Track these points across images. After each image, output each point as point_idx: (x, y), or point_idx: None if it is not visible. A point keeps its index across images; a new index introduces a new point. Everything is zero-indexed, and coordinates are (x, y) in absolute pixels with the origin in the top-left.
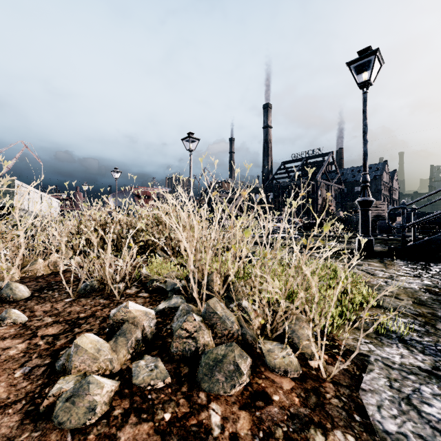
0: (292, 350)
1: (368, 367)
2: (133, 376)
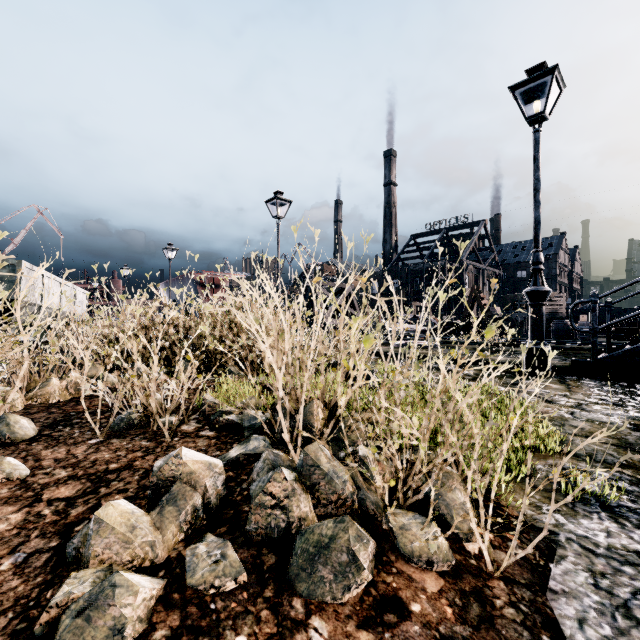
0: (437, 524)
1: (558, 552)
2: (186, 572)
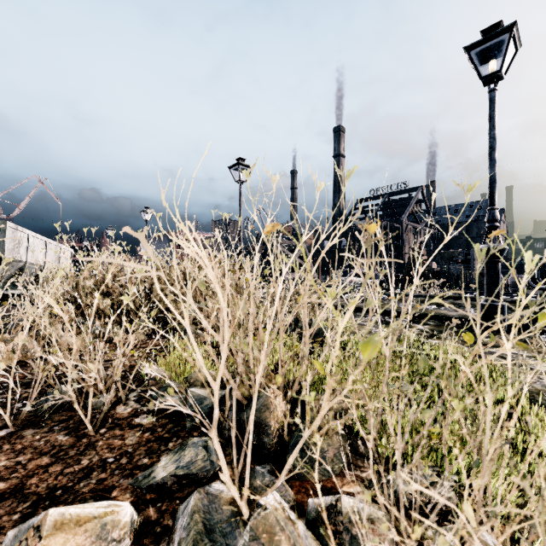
0: None
1: None
2: None
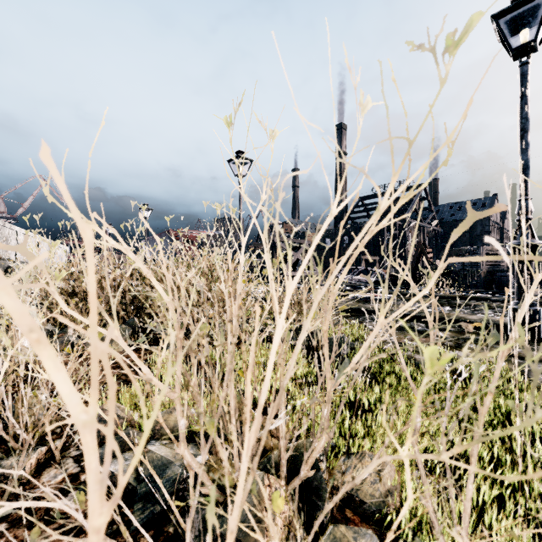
0: None
1: None
2: None
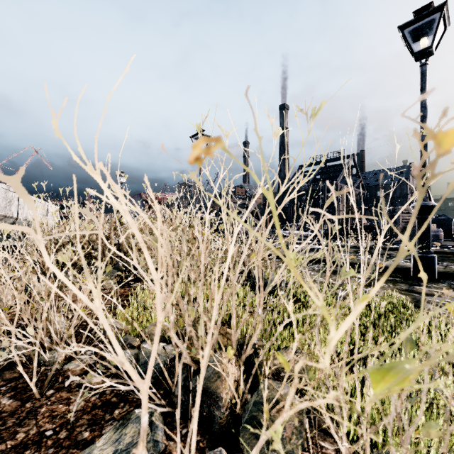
0: None
1: None
2: None
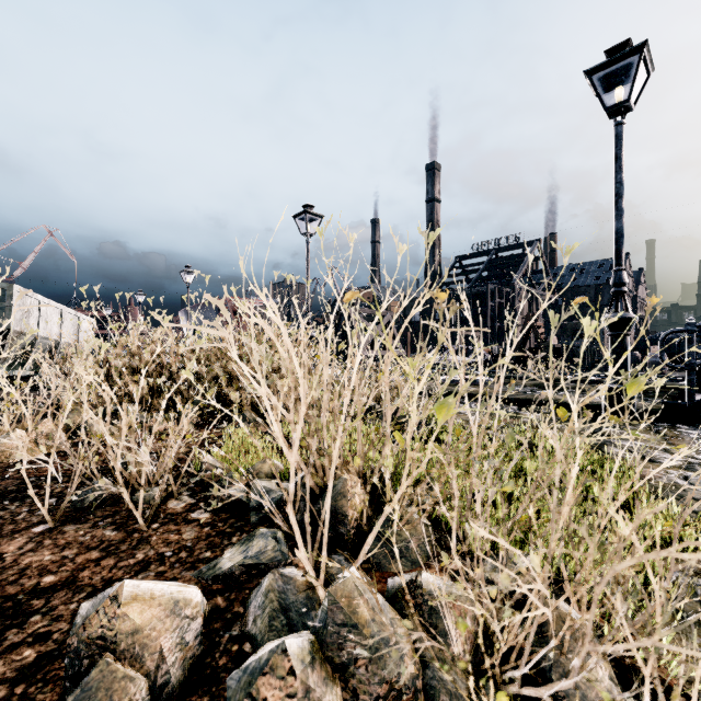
0: None
1: None
2: None
